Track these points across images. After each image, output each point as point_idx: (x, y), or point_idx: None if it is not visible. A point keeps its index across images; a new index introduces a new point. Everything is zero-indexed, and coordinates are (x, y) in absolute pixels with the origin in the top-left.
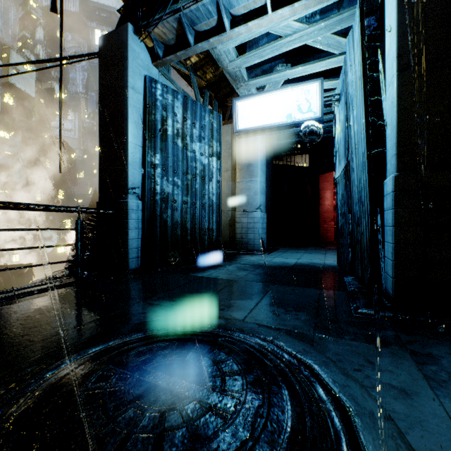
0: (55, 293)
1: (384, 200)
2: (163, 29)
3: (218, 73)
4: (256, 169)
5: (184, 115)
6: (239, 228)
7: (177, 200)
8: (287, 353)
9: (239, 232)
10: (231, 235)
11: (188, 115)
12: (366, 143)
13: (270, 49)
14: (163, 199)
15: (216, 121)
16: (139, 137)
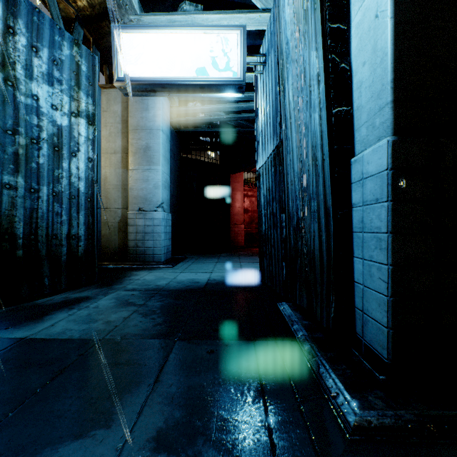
0: None
1: (352, 189)
2: None
3: (96, 3)
4: (157, 154)
5: (8, 22)
6: (134, 233)
7: None
8: None
9: (132, 239)
10: (121, 242)
11: (20, 27)
12: (326, 95)
13: None
14: None
15: (87, 62)
16: None
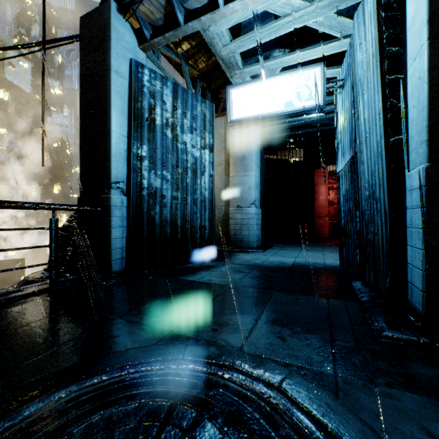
0: (19, 305)
1: (406, 196)
2: (150, 7)
3: (210, 62)
4: (251, 163)
5: (174, 104)
6: (233, 224)
7: (166, 195)
8: (306, 415)
9: (232, 229)
10: (224, 231)
11: (178, 104)
12: (384, 129)
13: (267, 31)
14: (150, 195)
15: (209, 111)
16: (124, 126)
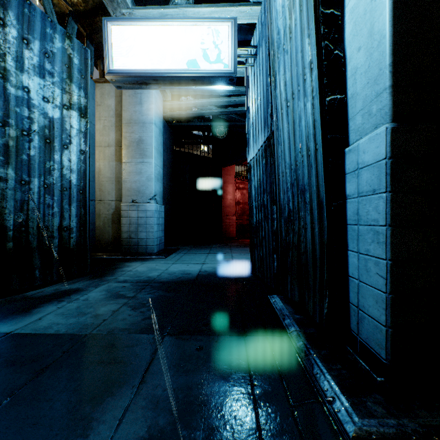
0: None
1: (347, 180)
2: None
3: None
4: (150, 147)
5: None
6: (127, 225)
7: None
8: None
9: (126, 230)
10: (115, 233)
11: (10, 19)
12: (319, 82)
13: None
14: None
15: (79, 56)
16: None
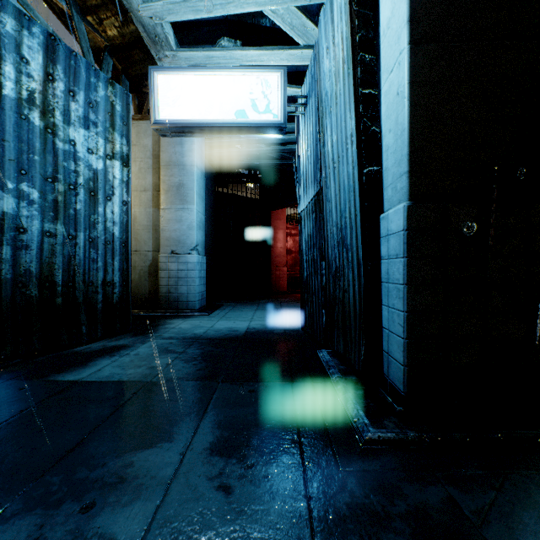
0: None
1: (381, 243)
2: None
3: (127, 32)
4: (192, 192)
5: (48, 70)
6: (166, 278)
7: (28, 228)
8: None
9: (165, 284)
10: (152, 287)
11: (58, 73)
12: (358, 156)
13: (211, 1)
14: None
15: (121, 102)
16: None
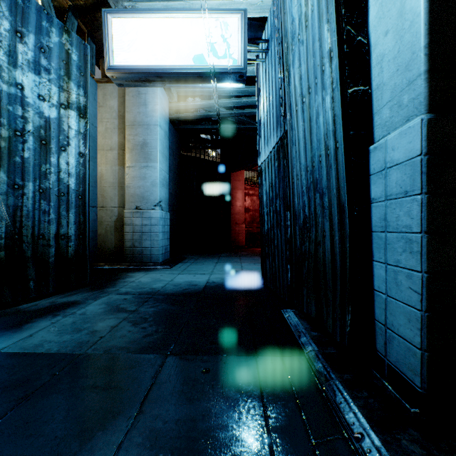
0: None
1: (372, 182)
2: None
3: None
4: (155, 151)
5: None
6: (130, 232)
7: None
8: None
9: (129, 238)
10: (118, 242)
11: (2, 10)
12: (340, 72)
13: None
14: None
15: (78, 51)
16: None
